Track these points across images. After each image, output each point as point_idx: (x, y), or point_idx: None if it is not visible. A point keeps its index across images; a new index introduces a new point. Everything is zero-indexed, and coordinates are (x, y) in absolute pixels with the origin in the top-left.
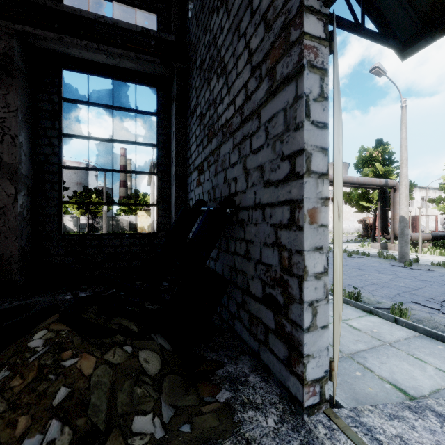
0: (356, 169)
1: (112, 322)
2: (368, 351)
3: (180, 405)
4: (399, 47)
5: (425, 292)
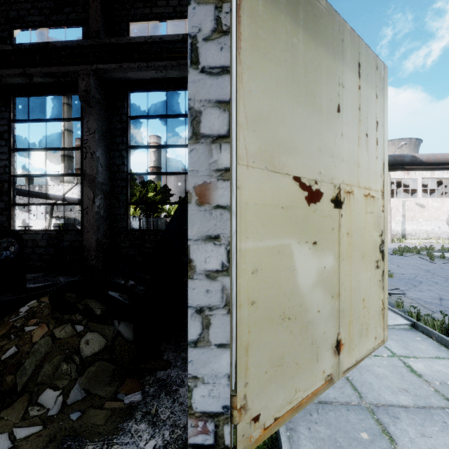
0: None
1: (81, 302)
2: (410, 410)
3: (94, 393)
4: None
5: None
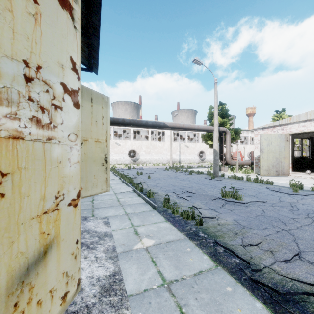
0: (208, 120)
1: None
2: (106, 207)
3: None
4: (87, 71)
5: (191, 188)
